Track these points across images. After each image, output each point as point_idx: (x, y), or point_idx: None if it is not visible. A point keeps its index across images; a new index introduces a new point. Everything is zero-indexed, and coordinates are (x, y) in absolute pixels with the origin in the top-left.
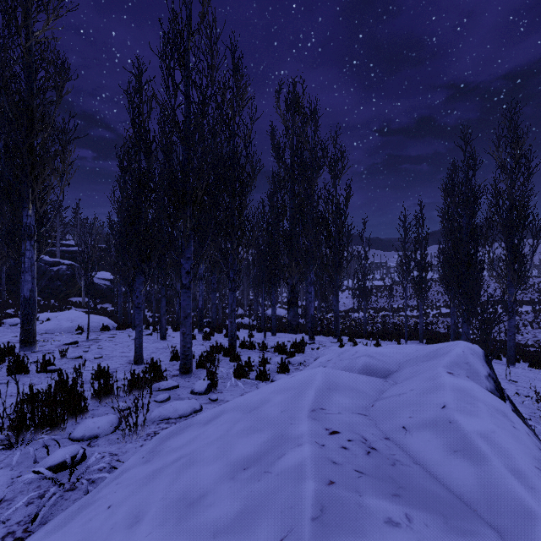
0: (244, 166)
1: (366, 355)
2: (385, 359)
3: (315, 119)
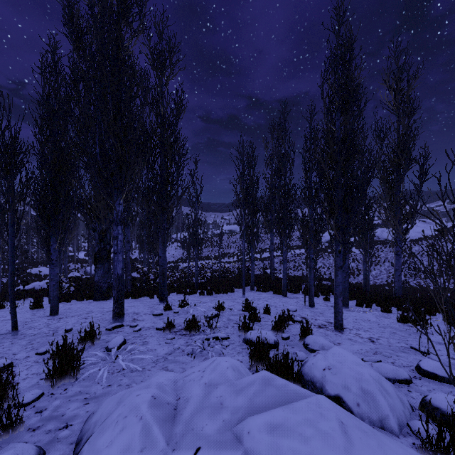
0: None
1: None
2: None
3: None
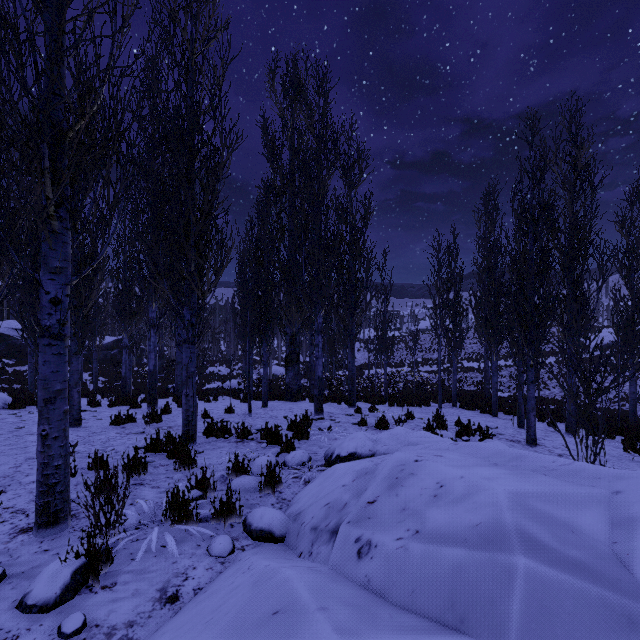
0: (211, 136)
1: (516, 538)
2: (579, 553)
3: (324, 92)
